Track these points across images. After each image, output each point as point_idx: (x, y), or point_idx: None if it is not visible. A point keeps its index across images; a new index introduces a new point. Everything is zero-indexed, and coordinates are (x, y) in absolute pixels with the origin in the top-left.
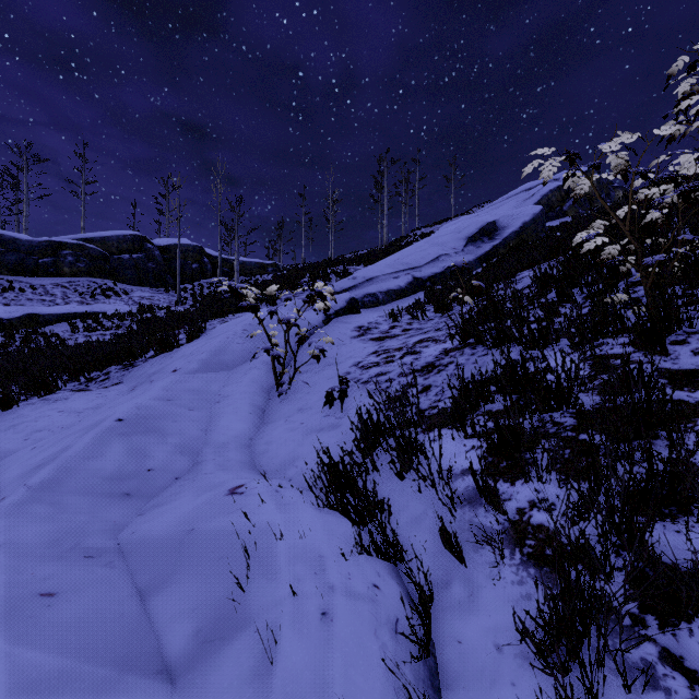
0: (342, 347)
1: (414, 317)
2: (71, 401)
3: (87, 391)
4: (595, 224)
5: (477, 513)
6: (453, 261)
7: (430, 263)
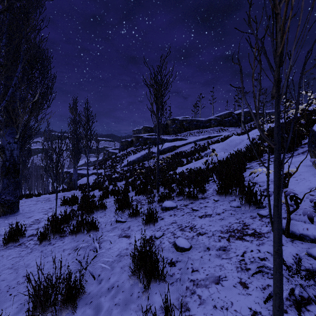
0: None
1: None
2: None
3: None
4: None
5: None
6: None
7: None
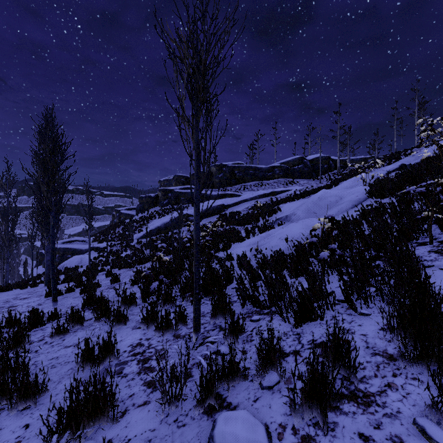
0: None
1: None
2: None
3: None
4: None
5: None
6: None
7: None
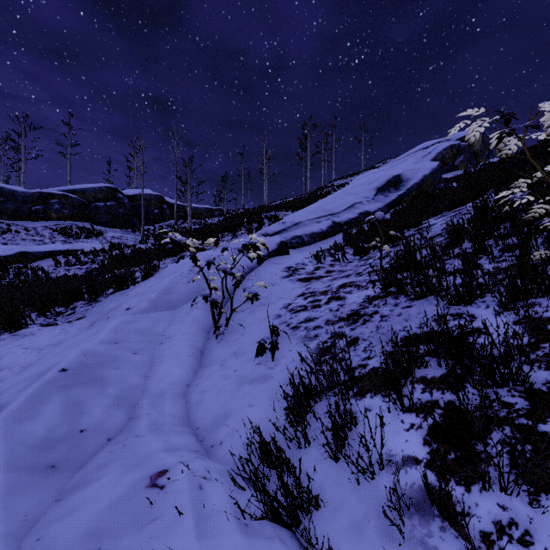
0: (273, 287)
1: (336, 259)
2: (37, 337)
3: (53, 326)
4: (517, 182)
5: (430, 531)
6: (366, 208)
7: (347, 210)
